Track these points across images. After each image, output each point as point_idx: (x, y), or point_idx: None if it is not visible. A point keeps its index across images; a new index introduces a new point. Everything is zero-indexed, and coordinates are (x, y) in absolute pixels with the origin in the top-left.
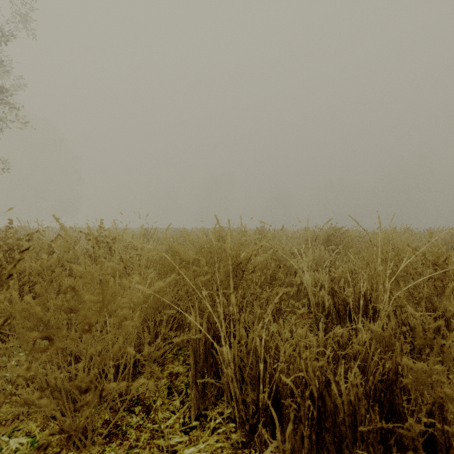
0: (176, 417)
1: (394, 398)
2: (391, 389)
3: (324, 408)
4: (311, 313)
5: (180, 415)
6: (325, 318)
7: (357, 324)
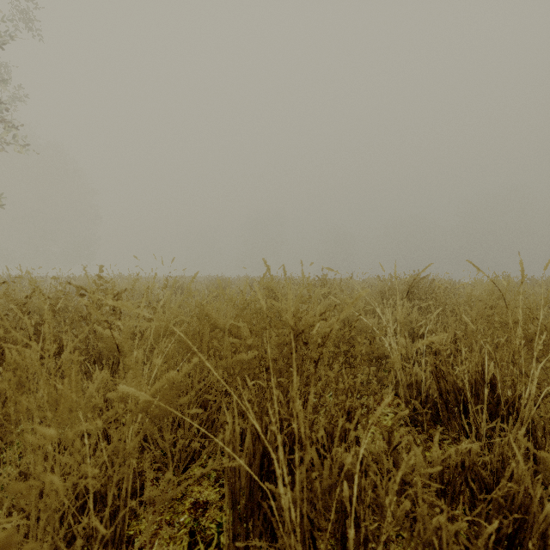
0: None
1: None
2: None
3: None
4: (396, 395)
5: None
6: (422, 407)
7: (479, 425)
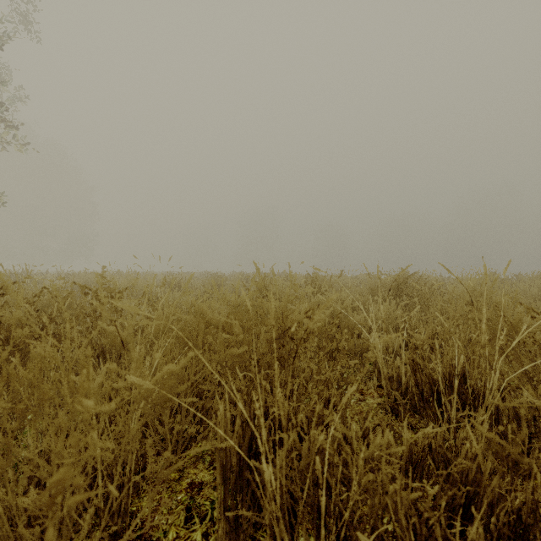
0: None
1: None
2: (526, 537)
3: None
4: (380, 387)
5: None
6: (402, 397)
7: (450, 413)
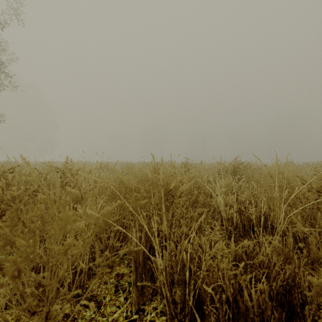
0: (120, 311)
1: (293, 300)
2: (290, 292)
3: (238, 310)
4: (222, 225)
5: (124, 309)
6: (234, 230)
7: (259, 236)
